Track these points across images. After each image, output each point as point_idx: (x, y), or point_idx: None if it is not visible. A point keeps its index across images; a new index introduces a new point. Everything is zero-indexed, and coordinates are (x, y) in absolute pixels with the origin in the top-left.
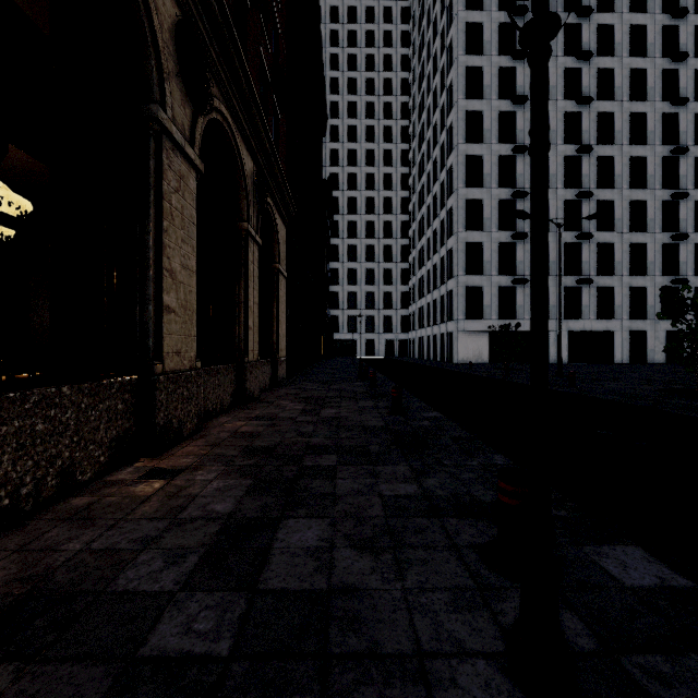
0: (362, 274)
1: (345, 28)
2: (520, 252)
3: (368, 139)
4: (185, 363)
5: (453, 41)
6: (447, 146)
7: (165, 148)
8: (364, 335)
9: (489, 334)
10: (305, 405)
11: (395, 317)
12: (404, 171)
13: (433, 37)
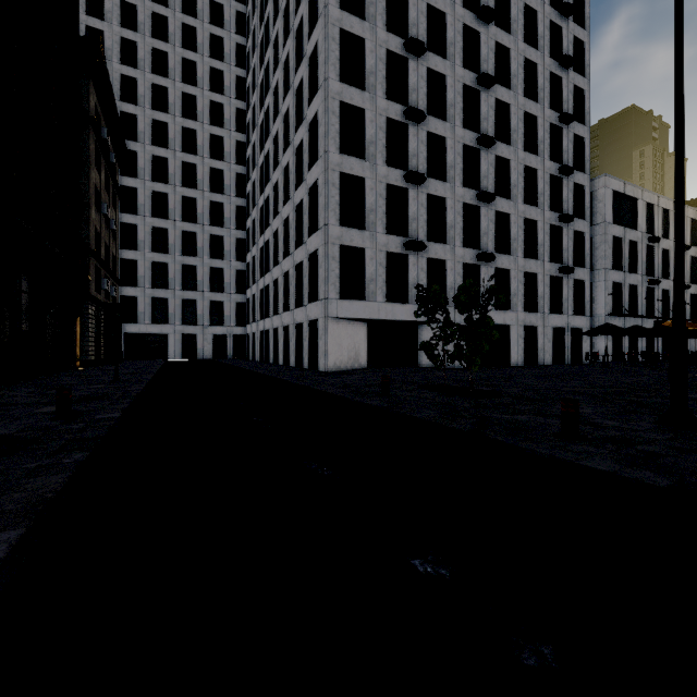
0: (177, 238)
1: None
2: (414, 204)
3: (186, 43)
4: None
5: None
6: (308, 20)
7: None
8: (181, 327)
9: (366, 325)
10: None
11: (228, 304)
12: (240, 106)
13: None
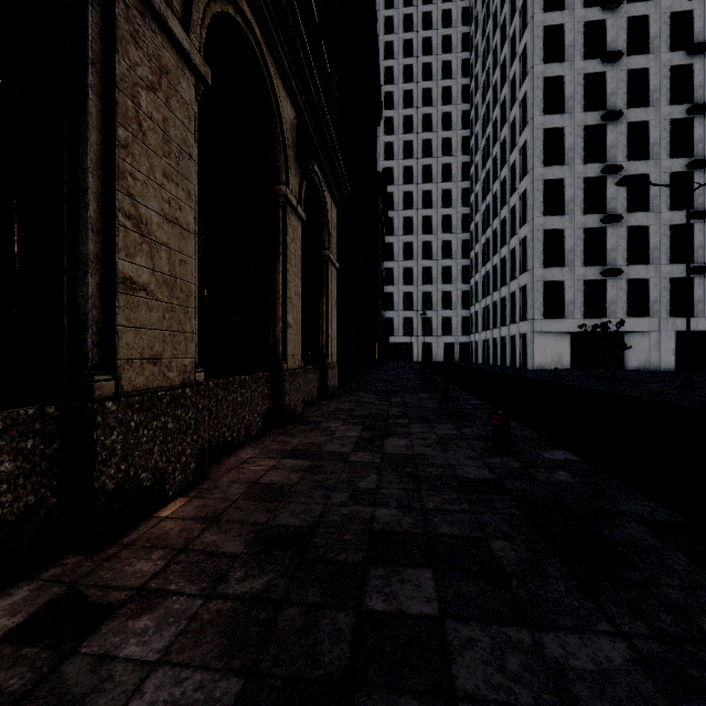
0: (419, 273)
1: (400, 13)
2: (612, 238)
3: (425, 128)
4: (172, 376)
5: (527, 0)
6: (519, 122)
7: (122, 1)
8: (421, 338)
9: (570, 335)
10: (362, 429)
11: (455, 319)
12: (464, 160)
13: (501, 3)
